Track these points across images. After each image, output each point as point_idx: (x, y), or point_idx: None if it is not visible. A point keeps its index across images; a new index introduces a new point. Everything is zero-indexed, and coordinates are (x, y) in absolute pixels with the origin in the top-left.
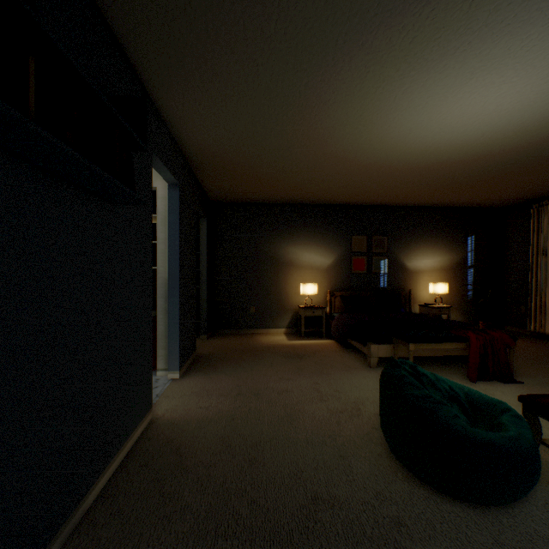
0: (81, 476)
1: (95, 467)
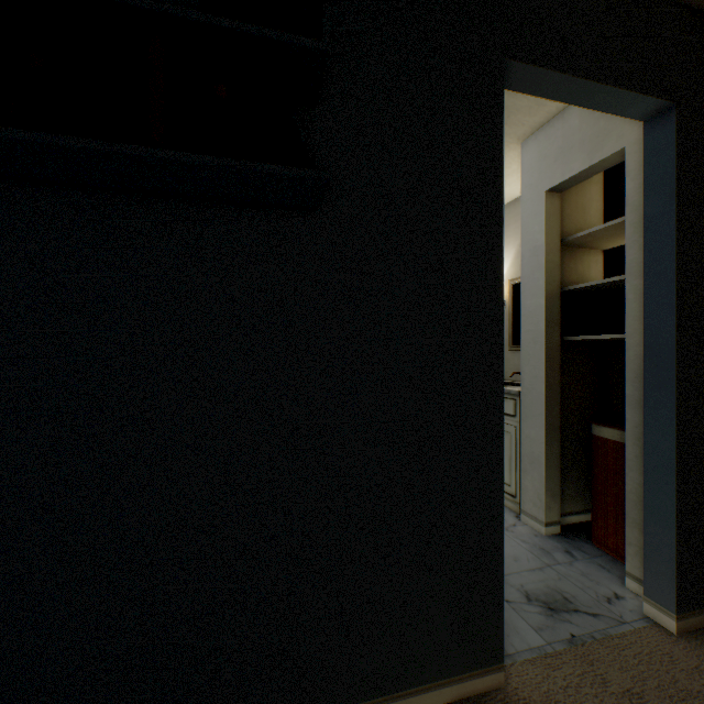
0: (215, 698)
1: (258, 702)
